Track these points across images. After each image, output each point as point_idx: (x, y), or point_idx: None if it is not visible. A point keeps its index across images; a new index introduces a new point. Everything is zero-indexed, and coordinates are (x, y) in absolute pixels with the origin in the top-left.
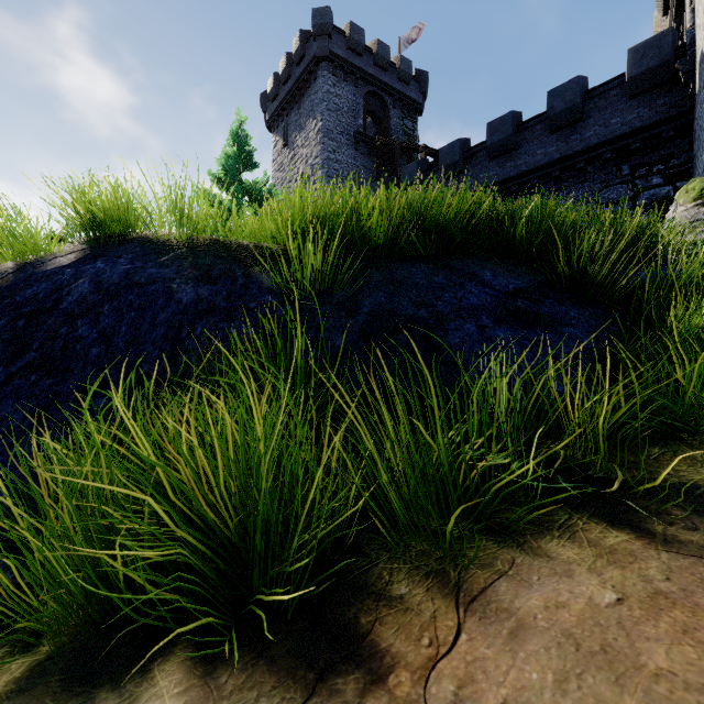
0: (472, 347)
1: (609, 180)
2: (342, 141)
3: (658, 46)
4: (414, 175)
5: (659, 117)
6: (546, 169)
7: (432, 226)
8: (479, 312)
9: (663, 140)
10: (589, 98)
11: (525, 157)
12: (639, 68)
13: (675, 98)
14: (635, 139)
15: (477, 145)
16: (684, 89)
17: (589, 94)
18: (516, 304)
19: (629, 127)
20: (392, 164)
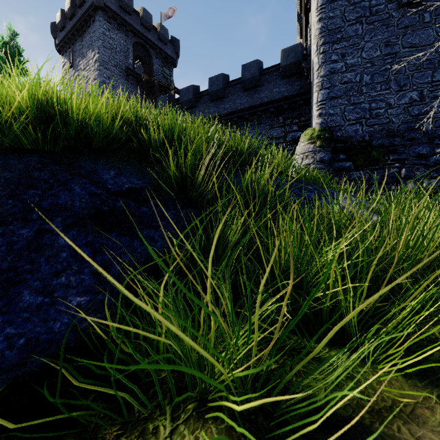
0: (0, 260)
1: (273, 124)
2: (116, 72)
3: (295, 51)
4: (164, 104)
5: (296, 92)
6: (241, 113)
7: (68, 123)
8: (57, 213)
9: (298, 105)
10: (263, 74)
11: (230, 103)
12: (286, 62)
13: (303, 83)
14: (285, 102)
15: (204, 91)
16: (307, 79)
17: (263, 71)
18: (116, 203)
19: (282, 95)
20: (154, 95)
